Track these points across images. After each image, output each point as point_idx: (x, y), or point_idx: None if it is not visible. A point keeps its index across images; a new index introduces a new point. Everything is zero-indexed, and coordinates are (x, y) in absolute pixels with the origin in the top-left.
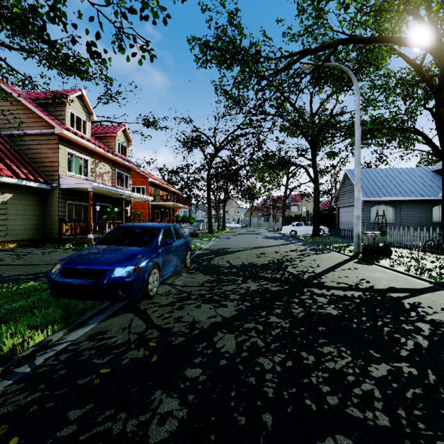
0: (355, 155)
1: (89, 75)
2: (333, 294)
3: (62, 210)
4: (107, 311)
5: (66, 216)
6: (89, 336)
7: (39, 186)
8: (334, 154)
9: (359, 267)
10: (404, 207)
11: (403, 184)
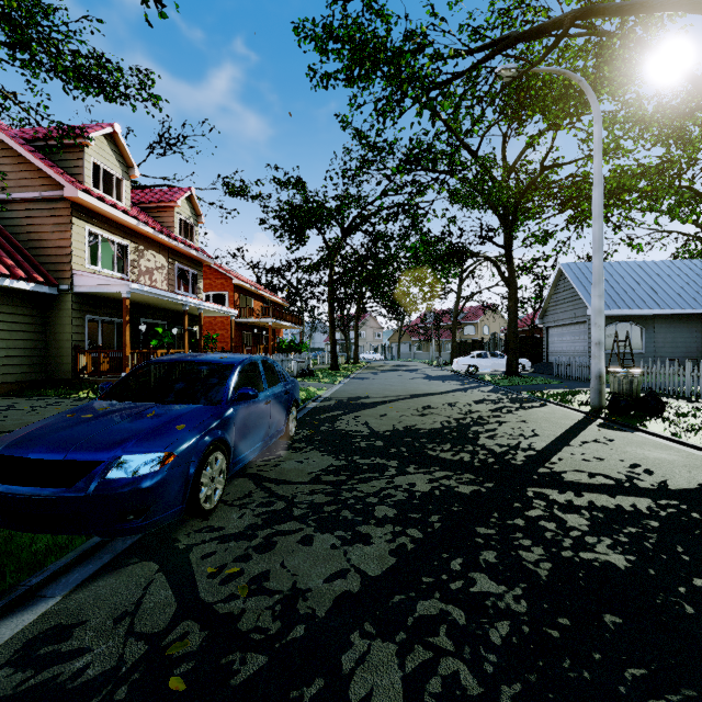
0: (593, 232)
1: (119, 89)
2: (593, 505)
3: (77, 331)
4: (101, 552)
5: (85, 342)
6: (25, 644)
7: (36, 289)
8: (546, 235)
9: (614, 436)
10: (661, 327)
11: (658, 288)
